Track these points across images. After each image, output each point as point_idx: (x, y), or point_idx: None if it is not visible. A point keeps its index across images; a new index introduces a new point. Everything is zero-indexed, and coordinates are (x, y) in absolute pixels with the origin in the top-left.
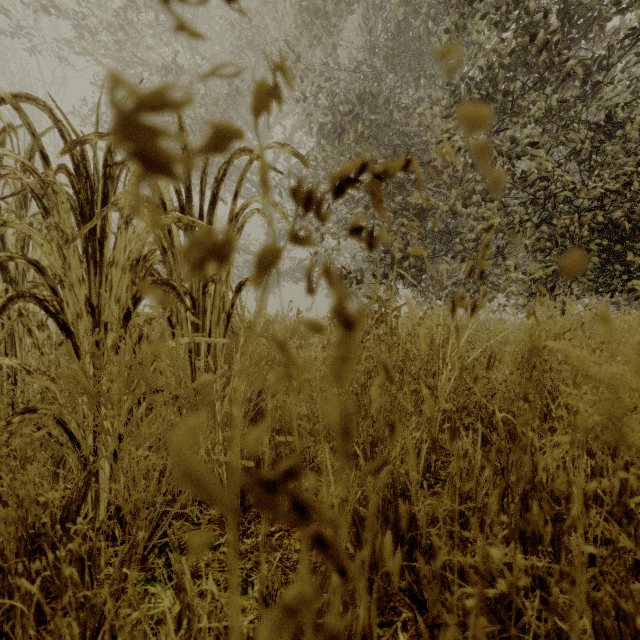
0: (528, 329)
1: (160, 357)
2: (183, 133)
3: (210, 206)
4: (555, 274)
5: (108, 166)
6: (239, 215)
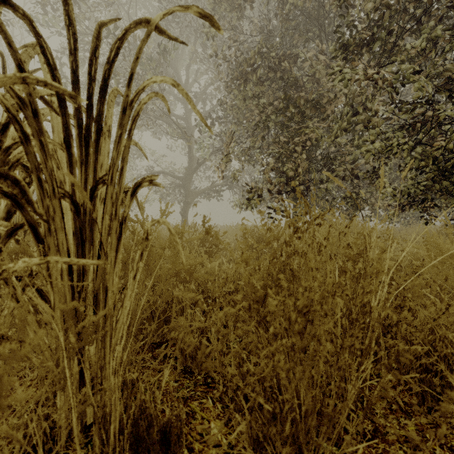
0: None
1: None
2: (68, 6)
3: (100, 92)
4: (424, 189)
5: None
6: (134, 101)
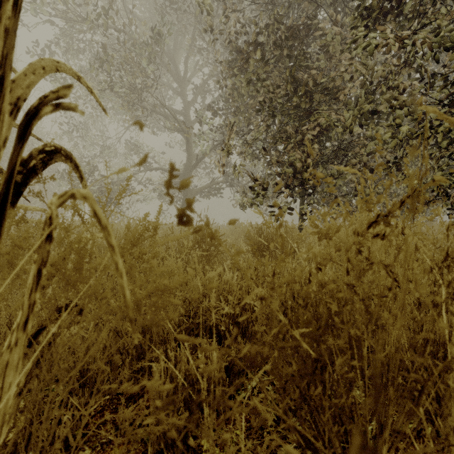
0: None
1: None
2: None
3: None
4: None
5: None
6: None
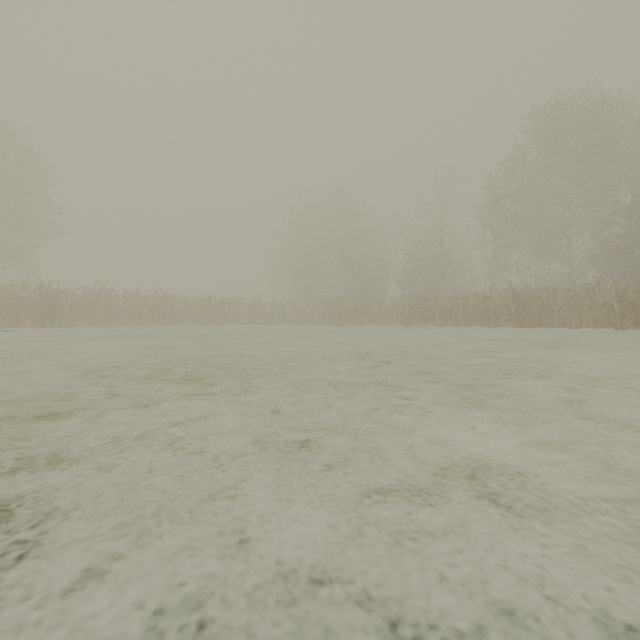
0: None
1: None
2: None
3: None
4: None
5: None
6: None
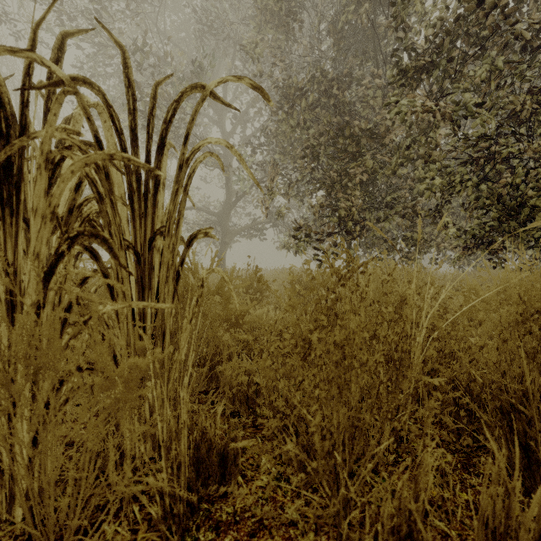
0: (513, 287)
1: (86, 327)
2: (128, 69)
3: (158, 150)
4: (491, 230)
5: (22, 89)
6: (190, 159)
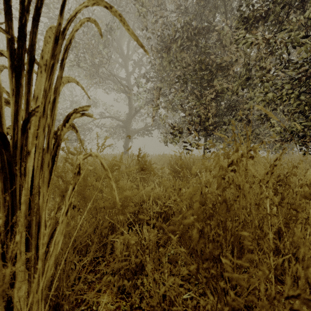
0: None
1: None
2: None
3: (32, 22)
4: (304, 128)
5: None
6: (66, 29)
